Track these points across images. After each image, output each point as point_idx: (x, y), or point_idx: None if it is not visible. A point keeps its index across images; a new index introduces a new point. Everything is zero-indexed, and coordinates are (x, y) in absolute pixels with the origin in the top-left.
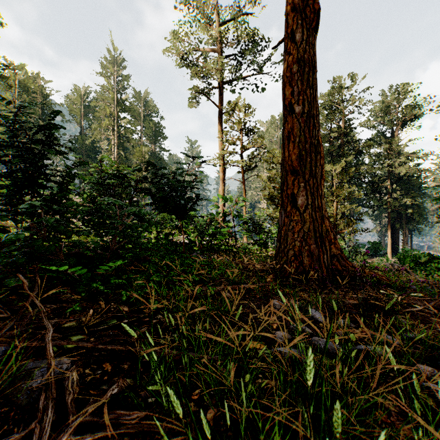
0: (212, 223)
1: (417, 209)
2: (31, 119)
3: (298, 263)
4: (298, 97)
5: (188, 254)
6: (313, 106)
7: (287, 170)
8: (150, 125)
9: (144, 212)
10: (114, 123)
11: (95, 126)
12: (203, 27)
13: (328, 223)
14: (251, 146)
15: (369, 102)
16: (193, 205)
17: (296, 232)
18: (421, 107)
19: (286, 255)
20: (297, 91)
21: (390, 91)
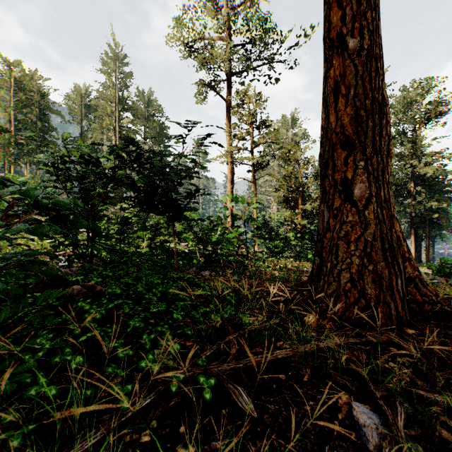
0: (219, 228)
1: (442, 214)
2: (28, 119)
3: (356, 293)
4: (352, 24)
5: (185, 268)
6: (376, 41)
7: (334, 142)
8: (154, 125)
9: (66, 200)
10: (115, 123)
11: (95, 126)
12: (208, 9)
13: (398, 226)
14: (263, 141)
15: (392, 96)
16: (188, 201)
17: (353, 242)
18: (447, 103)
19: (336, 279)
20: (350, 16)
21: (412, 85)
